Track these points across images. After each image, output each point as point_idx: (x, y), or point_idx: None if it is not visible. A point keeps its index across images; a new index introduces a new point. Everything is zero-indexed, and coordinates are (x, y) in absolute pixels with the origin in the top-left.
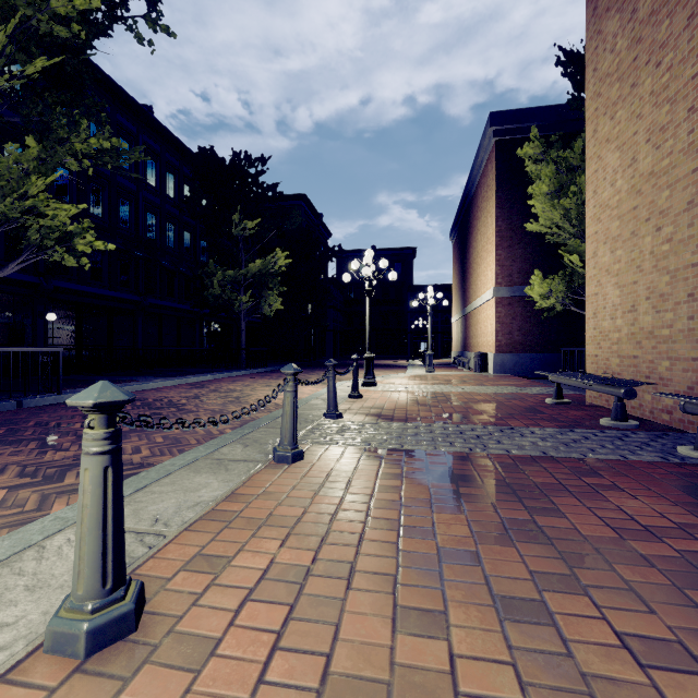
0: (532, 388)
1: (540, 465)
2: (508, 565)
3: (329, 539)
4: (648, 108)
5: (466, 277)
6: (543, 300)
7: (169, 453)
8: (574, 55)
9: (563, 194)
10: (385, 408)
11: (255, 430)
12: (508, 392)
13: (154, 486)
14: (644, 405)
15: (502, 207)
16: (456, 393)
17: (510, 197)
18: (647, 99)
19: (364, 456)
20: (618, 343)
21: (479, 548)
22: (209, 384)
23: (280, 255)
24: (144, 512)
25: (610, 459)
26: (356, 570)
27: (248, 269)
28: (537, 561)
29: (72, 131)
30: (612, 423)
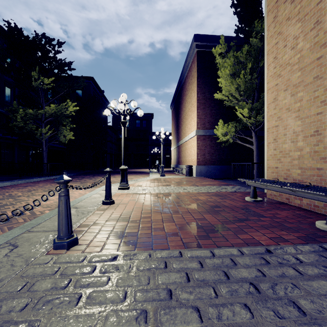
0: (226, 187)
1: None
2: None
3: None
4: None
5: (179, 126)
6: (223, 136)
7: None
8: None
9: (236, 76)
10: (131, 217)
11: None
12: (215, 191)
13: None
14: None
15: (200, 87)
16: (183, 193)
17: (204, 82)
18: None
19: None
20: (300, 158)
21: None
22: None
23: (70, 104)
24: None
25: None
26: None
27: (45, 110)
28: None
29: None
30: None
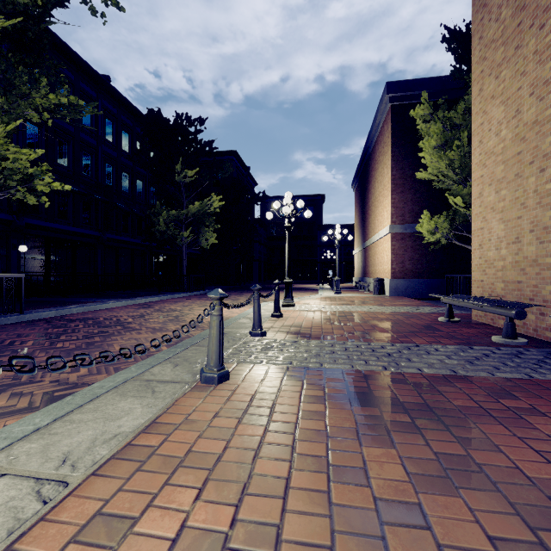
0: (424, 308)
1: (453, 384)
2: (459, 524)
3: (252, 484)
4: (532, 65)
5: (365, 217)
6: (431, 235)
7: (105, 371)
8: (457, 32)
9: (448, 147)
10: (303, 326)
11: (187, 348)
12: (405, 311)
13: (75, 414)
14: (527, 323)
15: (396, 160)
16: (361, 312)
17: (403, 152)
18: (531, 58)
19: (287, 375)
20: (503, 269)
21: (419, 496)
22: (155, 304)
23: (215, 199)
24: (55, 448)
25: (515, 378)
26: (282, 535)
27: (188, 210)
28: (489, 516)
29: (33, 87)
30: (504, 340)
